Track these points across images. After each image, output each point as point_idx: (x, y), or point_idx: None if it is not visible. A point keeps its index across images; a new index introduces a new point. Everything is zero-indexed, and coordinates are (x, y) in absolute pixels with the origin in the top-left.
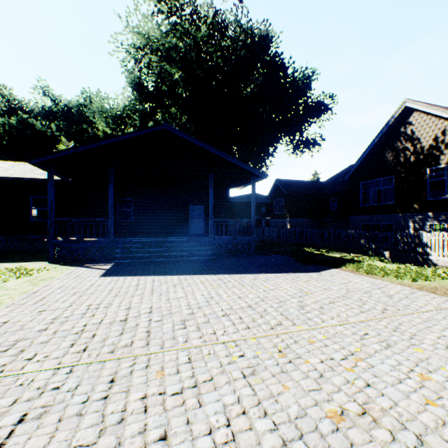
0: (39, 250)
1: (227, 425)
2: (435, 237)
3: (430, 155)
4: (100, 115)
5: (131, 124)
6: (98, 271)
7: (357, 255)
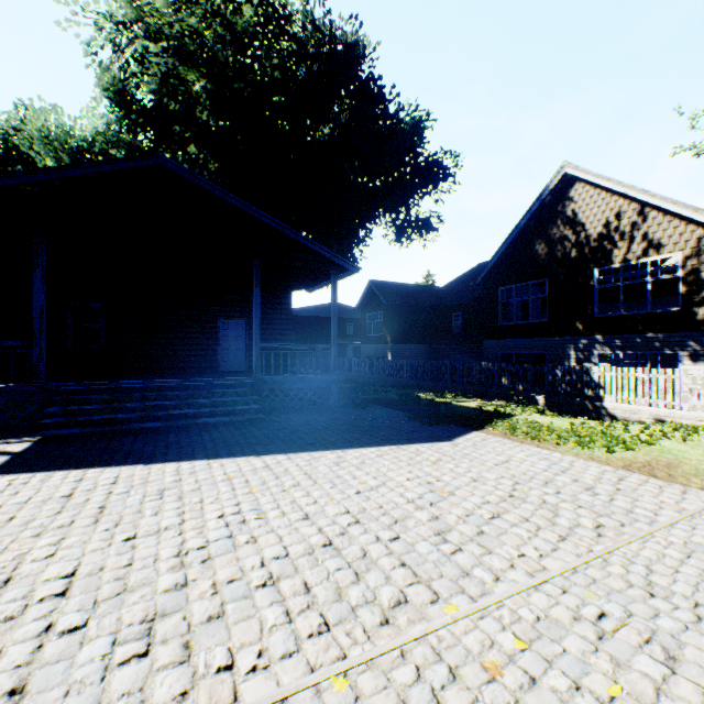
0: None
1: None
2: (612, 373)
3: (599, 248)
4: (43, 145)
5: None
6: None
7: (501, 403)
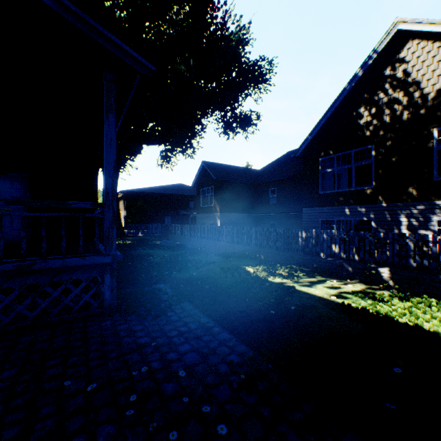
0: None
1: None
2: None
3: (439, 106)
4: None
5: None
6: None
7: (360, 286)
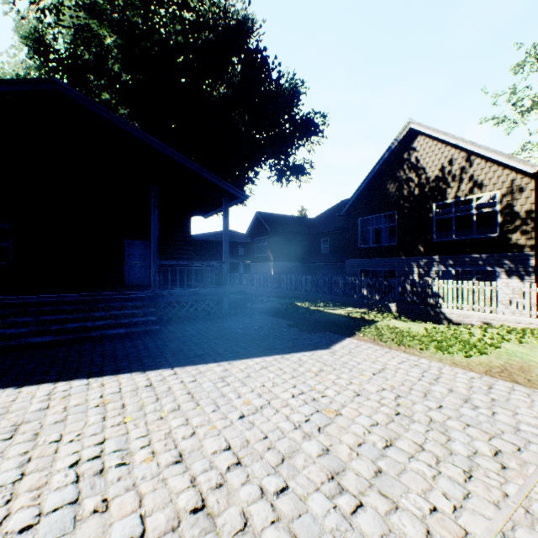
0: None
1: None
2: (449, 285)
3: (436, 187)
4: None
5: None
6: None
7: (364, 310)
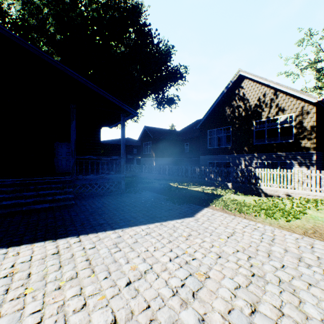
0: None
1: None
2: (265, 172)
3: (255, 111)
4: None
5: None
6: None
7: (213, 188)
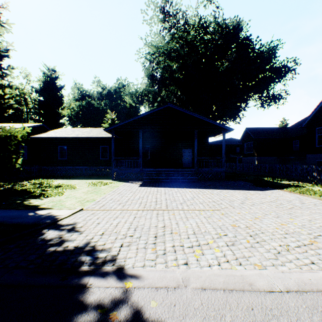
0: (104, 175)
1: (196, 224)
2: None
3: None
4: (129, 96)
5: (147, 100)
6: (136, 184)
7: (304, 183)
